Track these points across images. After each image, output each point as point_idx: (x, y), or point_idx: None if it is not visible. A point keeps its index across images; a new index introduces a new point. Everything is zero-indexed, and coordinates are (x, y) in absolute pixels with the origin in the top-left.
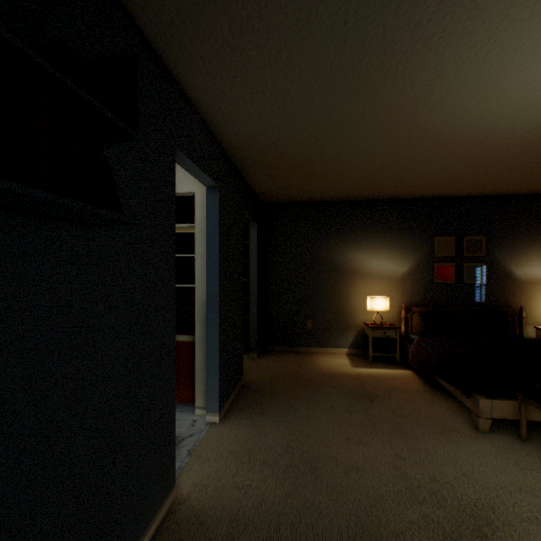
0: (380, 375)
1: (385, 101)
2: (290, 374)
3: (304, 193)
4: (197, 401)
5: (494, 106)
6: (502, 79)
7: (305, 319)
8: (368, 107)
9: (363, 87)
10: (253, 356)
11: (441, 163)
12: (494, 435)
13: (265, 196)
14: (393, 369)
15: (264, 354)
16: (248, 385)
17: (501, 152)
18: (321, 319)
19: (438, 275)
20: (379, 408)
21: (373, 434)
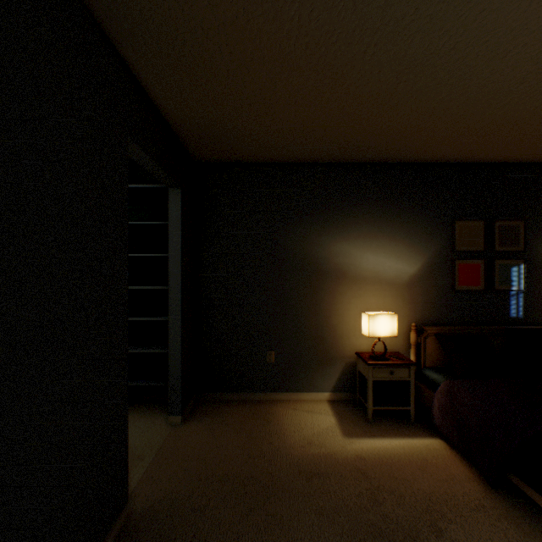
0: (397, 459)
1: None
2: (234, 473)
3: (263, 140)
4: None
5: None
6: None
7: (265, 348)
8: None
9: None
10: (174, 420)
11: (537, 53)
12: None
13: (195, 143)
14: (411, 438)
15: (196, 412)
16: (137, 527)
17: None
18: (290, 348)
19: (460, 278)
20: None
21: None
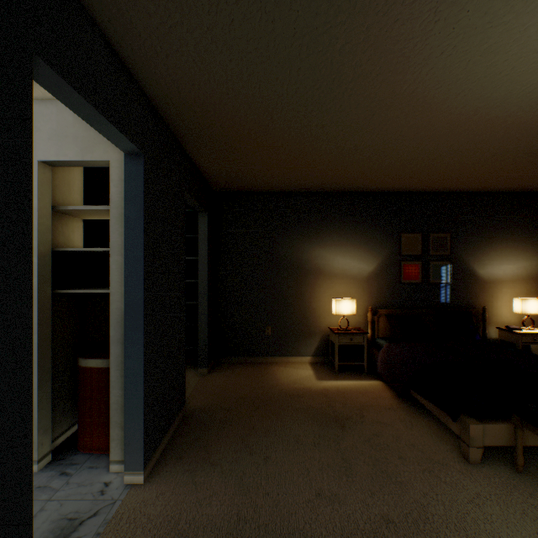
0: (349, 389)
1: (373, 35)
2: (246, 395)
3: (263, 180)
4: (113, 453)
5: (501, 61)
6: (527, 11)
7: (264, 324)
8: (348, 45)
9: (345, 2)
10: (202, 371)
11: (418, 147)
12: (487, 468)
13: (216, 182)
14: (361, 380)
15: (216, 368)
16: (193, 414)
17: (484, 136)
18: (282, 325)
19: (404, 274)
20: (353, 438)
21: (349, 482)
